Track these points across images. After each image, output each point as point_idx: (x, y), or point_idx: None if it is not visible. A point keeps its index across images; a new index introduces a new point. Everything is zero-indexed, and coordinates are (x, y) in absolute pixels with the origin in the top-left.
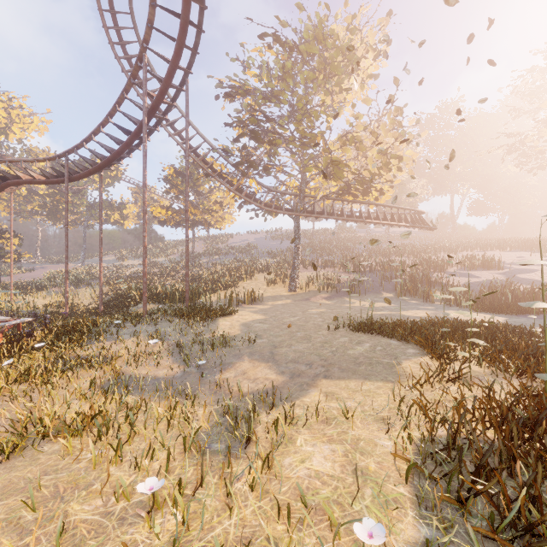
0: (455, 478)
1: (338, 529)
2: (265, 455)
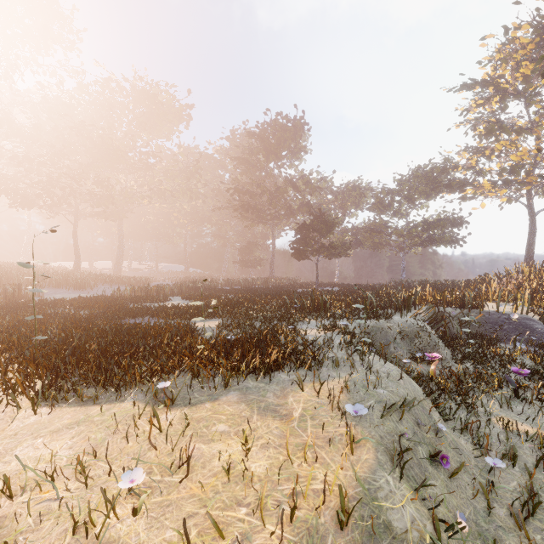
0: (89, 394)
1: (140, 414)
2: (25, 483)
